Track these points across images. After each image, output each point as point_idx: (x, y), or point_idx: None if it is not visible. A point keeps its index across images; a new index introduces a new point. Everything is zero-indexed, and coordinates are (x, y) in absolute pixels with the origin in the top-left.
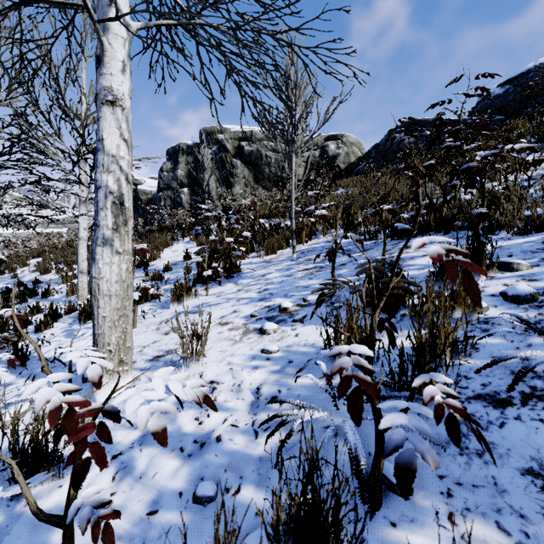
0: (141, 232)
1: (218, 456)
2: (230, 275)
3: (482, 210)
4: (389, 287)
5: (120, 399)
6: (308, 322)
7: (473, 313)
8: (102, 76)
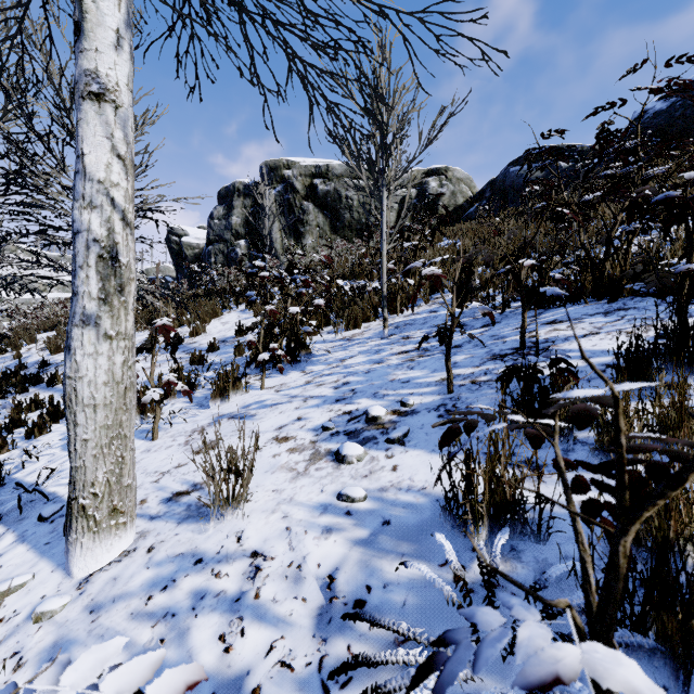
0: (184, 297)
1: None
2: (296, 359)
3: (692, 266)
4: (686, 480)
5: None
6: (411, 444)
7: None
8: (82, 54)
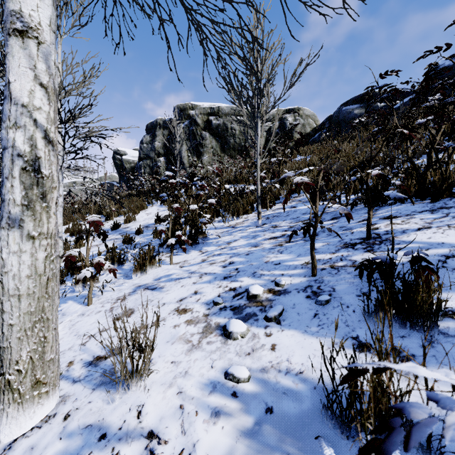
0: (123, 196)
1: None
2: (196, 241)
3: None
4: None
5: None
6: (286, 323)
7: None
8: None
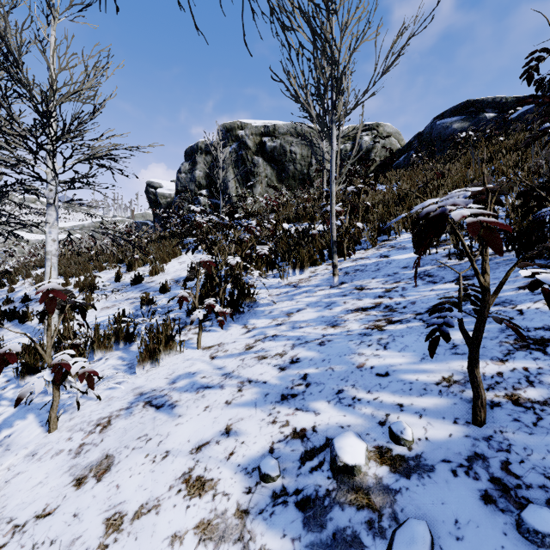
0: (154, 238)
1: None
2: (239, 309)
3: None
4: None
5: None
6: None
7: None
8: None
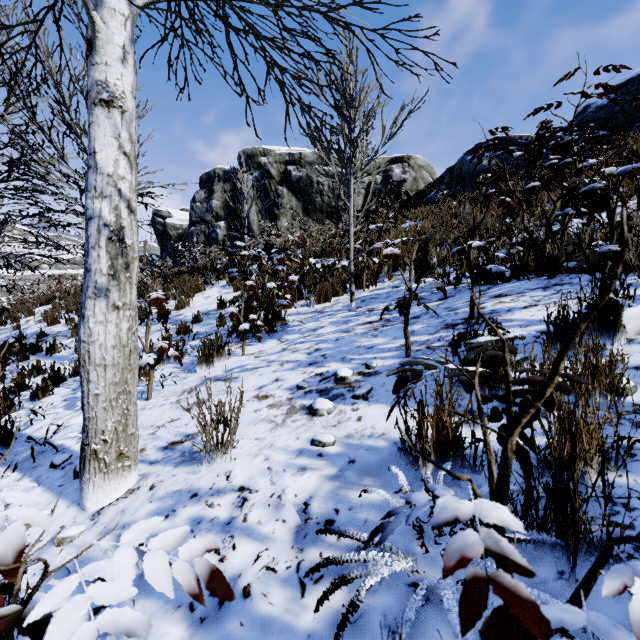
0: (169, 274)
1: (243, 626)
2: (273, 329)
3: (612, 247)
4: (545, 393)
5: (41, 608)
6: (374, 399)
7: (618, 396)
8: (94, 67)
